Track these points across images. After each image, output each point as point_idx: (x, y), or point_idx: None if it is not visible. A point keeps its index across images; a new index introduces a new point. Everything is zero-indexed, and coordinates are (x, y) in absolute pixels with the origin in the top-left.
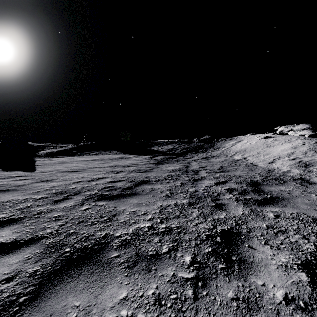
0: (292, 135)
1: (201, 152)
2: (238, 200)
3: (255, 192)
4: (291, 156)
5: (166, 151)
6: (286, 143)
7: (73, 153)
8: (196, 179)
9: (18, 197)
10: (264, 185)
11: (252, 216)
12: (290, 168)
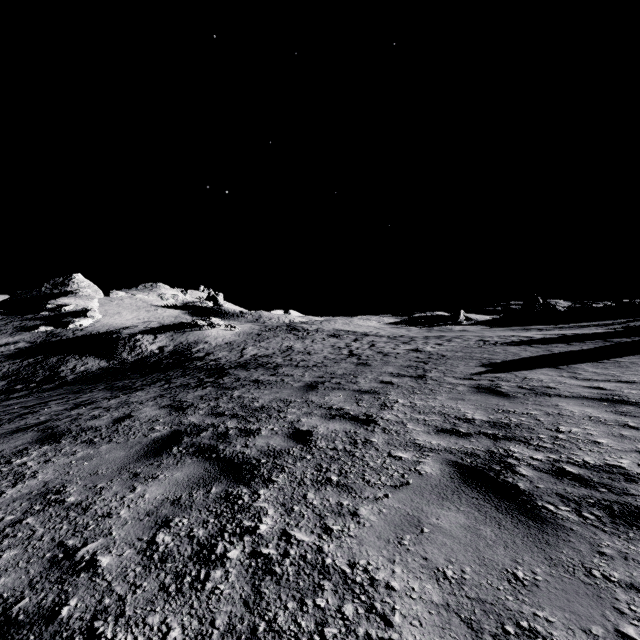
0: None
1: None
2: None
3: None
4: None
5: None
6: None
7: None
8: None
9: (265, 398)
10: None
11: None
12: None
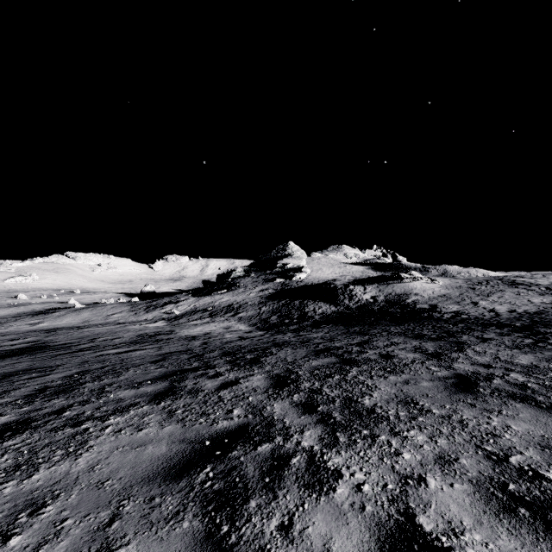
0: None
1: None
2: None
3: None
4: None
5: None
6: None
7: None
8: None
9: None
10: None
11: None
12: None
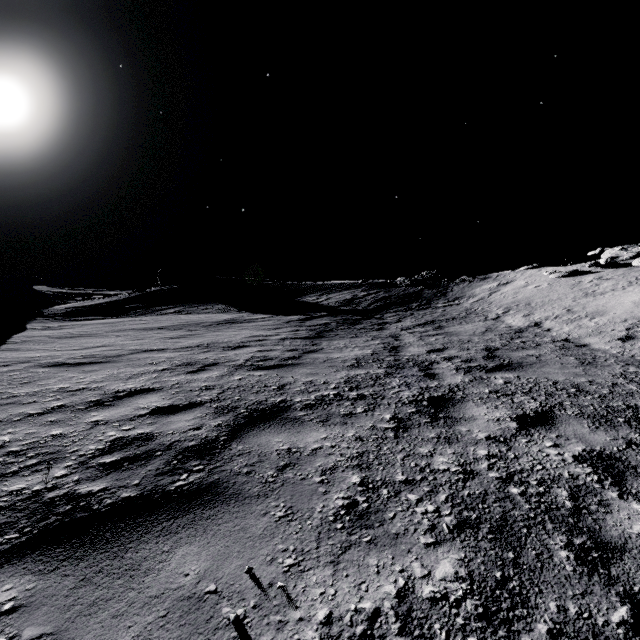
0: None
1: (418, 308)
2: None
3: None
4: None
5: (336, 307)
6: (635, 287)
7: (125, 311)
8: (438, 398)
9: None
10: None
11: None
12: None
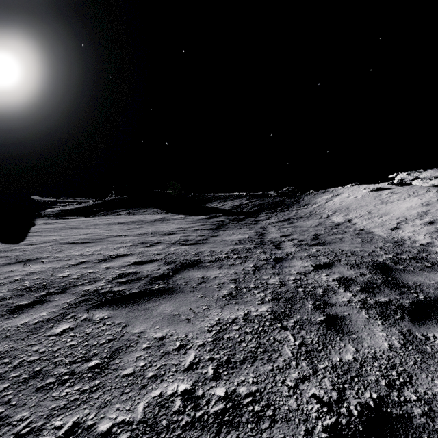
0: (418, 186)
1: (281, 211)
2: (368, 308)
3: (391, 288)
4: (425, 218)
5: (229, 210)
6: (410, 198)
7: (94, 213)
8: (279, 258)
9: None
10: (400, 271)
11: (415, 356)
12: (430, 238)
